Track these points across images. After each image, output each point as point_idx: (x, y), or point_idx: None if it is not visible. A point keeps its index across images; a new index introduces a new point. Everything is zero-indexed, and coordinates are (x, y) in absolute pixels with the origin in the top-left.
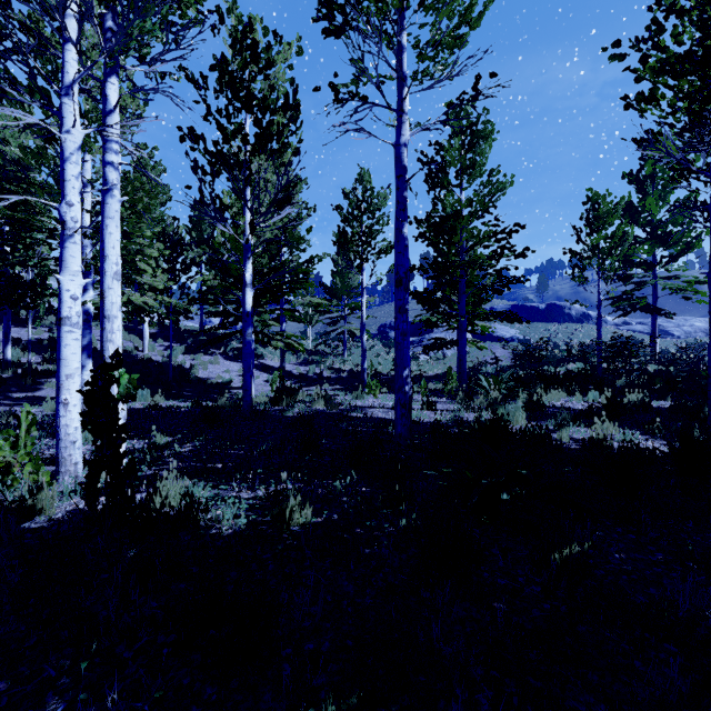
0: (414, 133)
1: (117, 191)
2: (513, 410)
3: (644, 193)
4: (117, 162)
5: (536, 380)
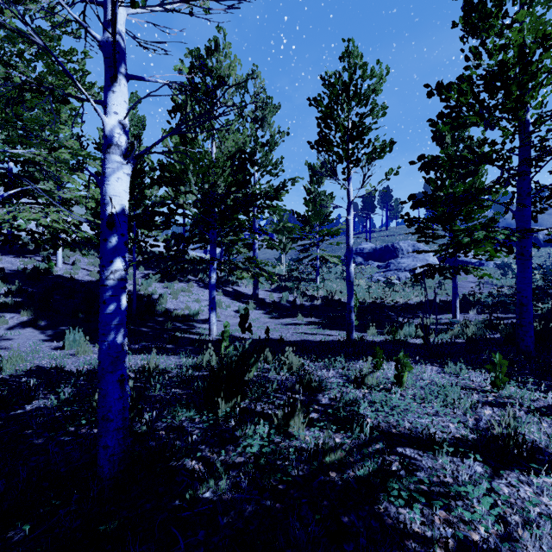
0: None
1: None
2: None
3: None
4: None
5: None
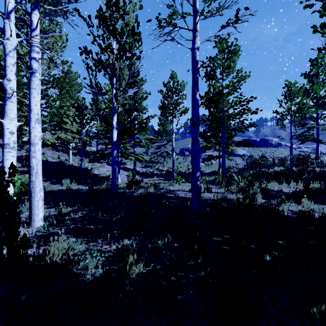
0: (202, 42)
1: (38, 74)
2: (254, 193)
3: (313, 83)
4: (38, 58)
5: (261, 176)
